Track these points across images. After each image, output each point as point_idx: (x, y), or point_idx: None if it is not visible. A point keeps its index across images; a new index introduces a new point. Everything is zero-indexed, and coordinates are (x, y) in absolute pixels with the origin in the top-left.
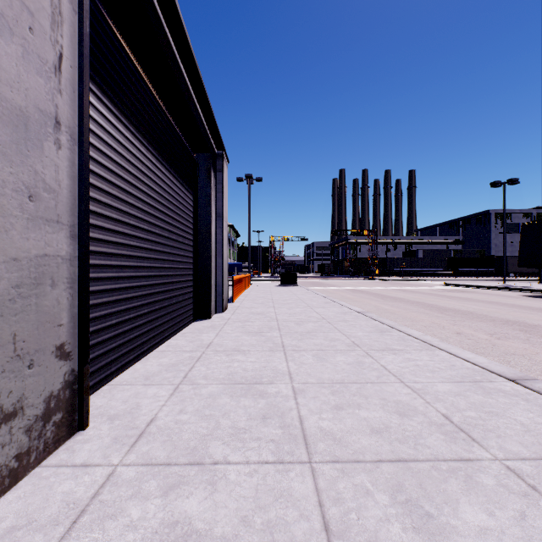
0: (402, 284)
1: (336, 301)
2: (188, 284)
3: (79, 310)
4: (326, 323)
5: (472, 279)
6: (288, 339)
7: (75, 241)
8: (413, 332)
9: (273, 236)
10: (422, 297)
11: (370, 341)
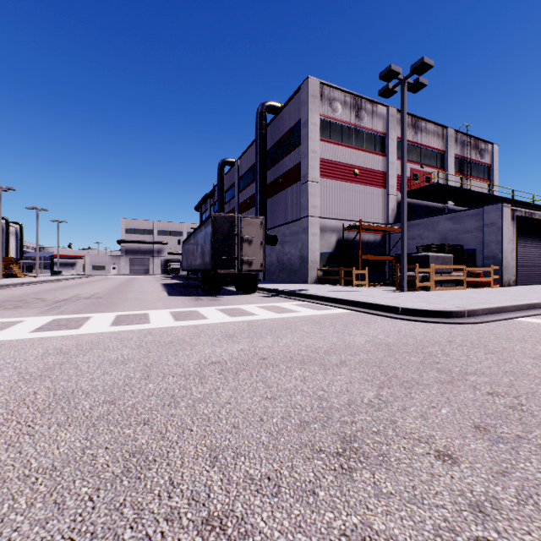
0: None
1: None
2: (540, 271)
3: (515, 271)
4: None
5: None
6: None
7: (515, 262)
8: None
9: None
10: None
11: None
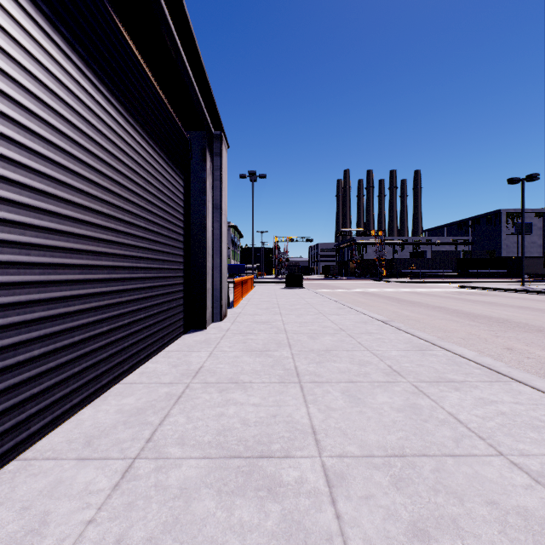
0: (413, 287)
1: (351, 307)
2: (176, 288)
3: None
4: (347, 337)
5: (485, 281)
6: (303, 361)
7: None
8: (463, 351)
9: (277, 237)
10: (441, 301)
11: (413, 366)
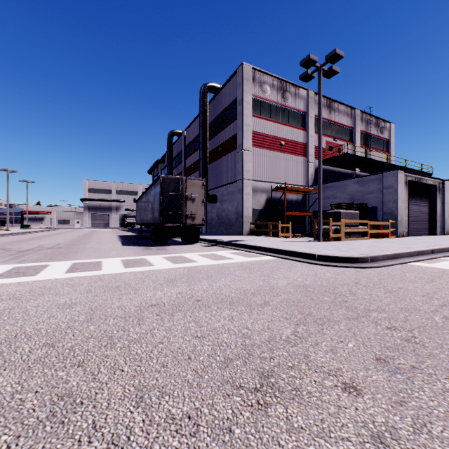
0: None
1: None
2: (427, 224)
3: (407, 225)
4: None
5: None
6: None
7: (407, 218)
8: None
9: None
10: None
11: None
